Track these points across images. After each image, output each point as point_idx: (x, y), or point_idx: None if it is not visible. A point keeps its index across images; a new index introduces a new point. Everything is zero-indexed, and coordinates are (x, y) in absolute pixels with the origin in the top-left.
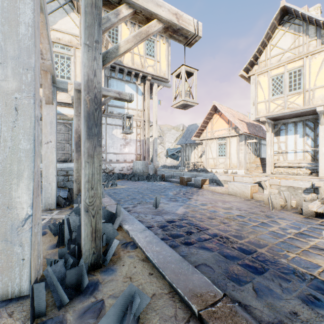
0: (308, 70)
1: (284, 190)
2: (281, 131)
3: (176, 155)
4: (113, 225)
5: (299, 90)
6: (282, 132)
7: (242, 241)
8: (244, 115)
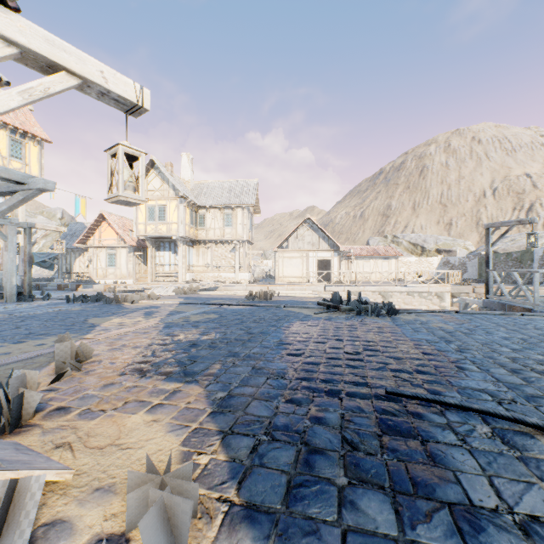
0: (169, 209)
1: None
2: (162, 248)
3: (50, 262)
4: None
5: (165, 222)
6: (162, 248)
7: None
8: None
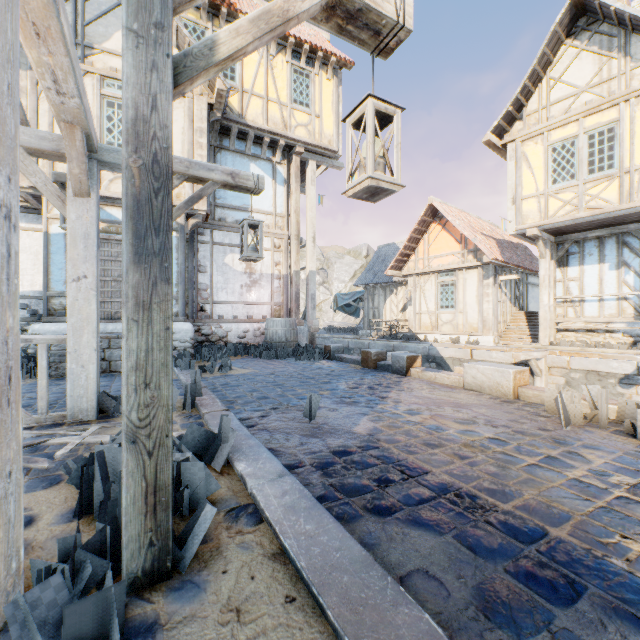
0: (630, 129)
1: (578, 379)
2: (571, 257)
3: (354, 307)
4: (212, 460)
5: (611, 172)
6: (573, 258)
7: (509, 505)
8: (493, 225)
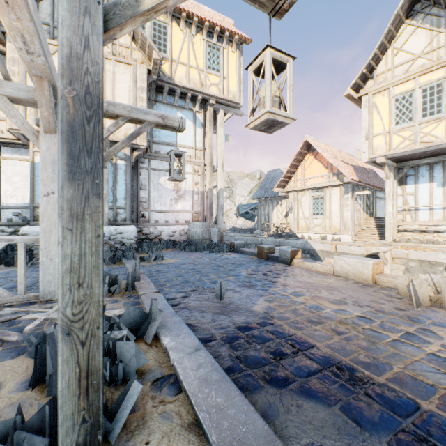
0: None
1: (414, 266)
2: (408, 178)
3: (251, 214)
4: (144, 335)
5: (439, 115)
6: (410, 179)
7: (383, 378)
8: (350, 156)
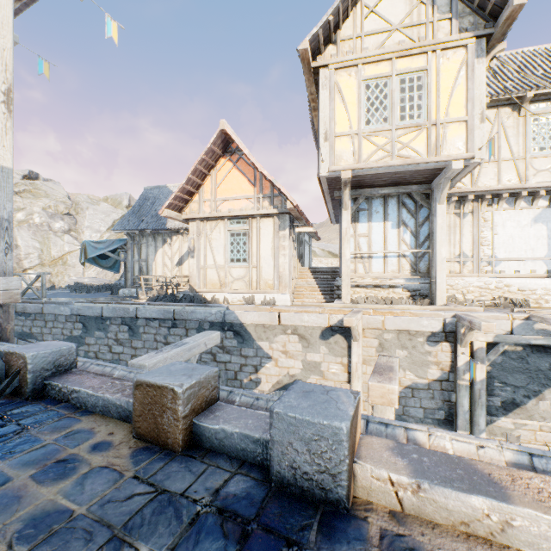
0: (437, 81)
1: (391, 340)
2: (361, 214)
3: (112, 259)
4: None
5: (420, 121)
6: (363, 215)
7: None
8: None
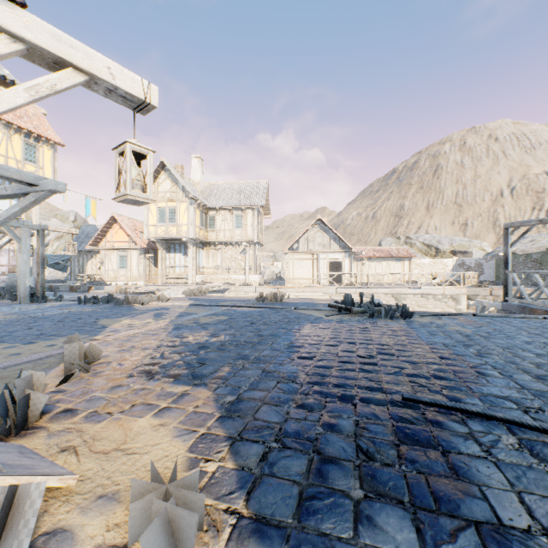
0: (179, 211)
1: None
2: (172, 249)
3: (63, 264)
4: None
5: (175, 224)
6: (172, 250)
7: None
8: None
